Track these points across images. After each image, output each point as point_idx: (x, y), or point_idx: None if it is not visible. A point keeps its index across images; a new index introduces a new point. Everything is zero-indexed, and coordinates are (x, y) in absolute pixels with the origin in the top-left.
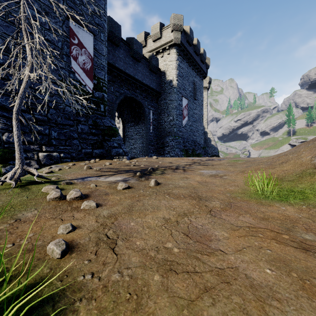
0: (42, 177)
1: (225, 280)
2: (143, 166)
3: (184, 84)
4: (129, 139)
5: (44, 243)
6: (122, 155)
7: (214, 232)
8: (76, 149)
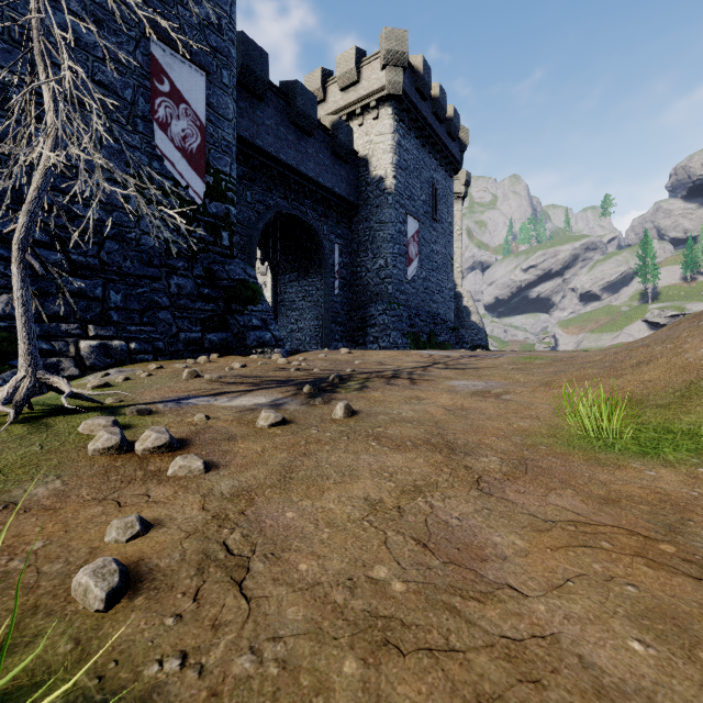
0: (81, 399)
1: (528, 673)
2: (318, 370)
3: (412, 185)
4: (287, 310)
5: (69, 567)
6: (270, 345)
7: (490, 536)
8: (166, 332)
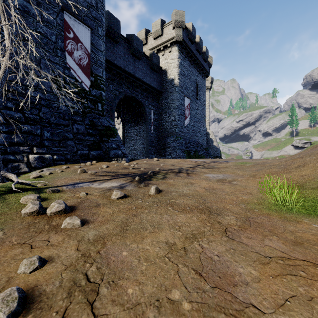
0: (24, 184)
1: None
2: (143, 169)
3: (186, 83)
4: (129, 140)
5: None
6: (121, 157)
7: (236, 268)
8: (71, 150)
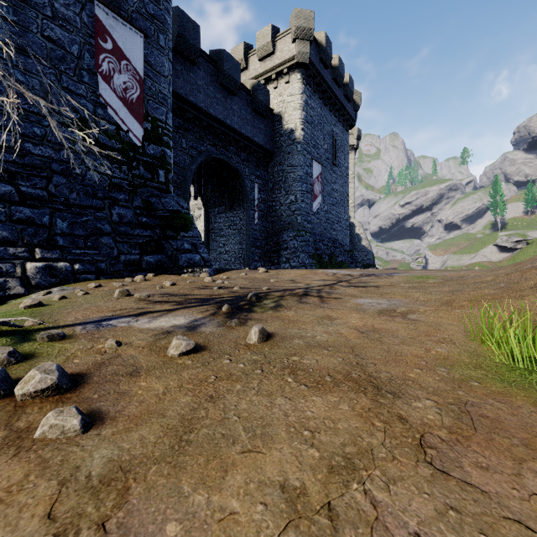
0: None
1: None
2: (238, 288)
3: (316, 137)
4: (217, 236)
5: None
6: (199, 265)
7: None
8: (108, 254)
